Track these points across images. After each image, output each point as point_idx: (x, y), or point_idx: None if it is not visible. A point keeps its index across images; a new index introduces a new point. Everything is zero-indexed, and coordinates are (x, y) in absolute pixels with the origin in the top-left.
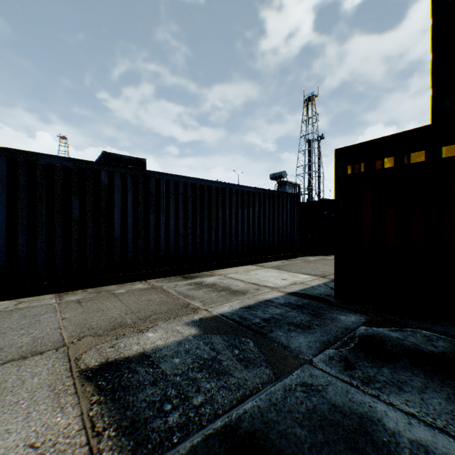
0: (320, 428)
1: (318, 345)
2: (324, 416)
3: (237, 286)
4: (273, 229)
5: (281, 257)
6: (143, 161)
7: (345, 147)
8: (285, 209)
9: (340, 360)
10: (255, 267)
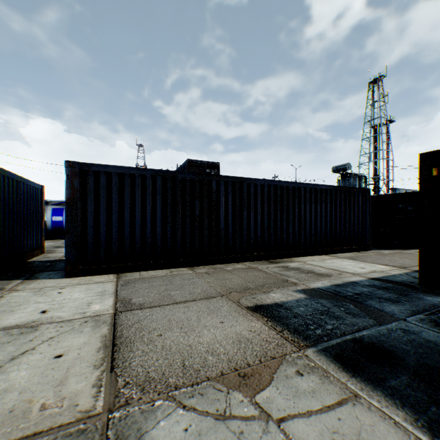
0: (418, 347)
1: (408, 312)
2: (421, 344)
3: (320, 271)
4: (344, 222)
5: (352, 249)
6: (217, 164)
7: (430, 152)
8: (356, 204)
9: (429, 321)
10: (328, 257)
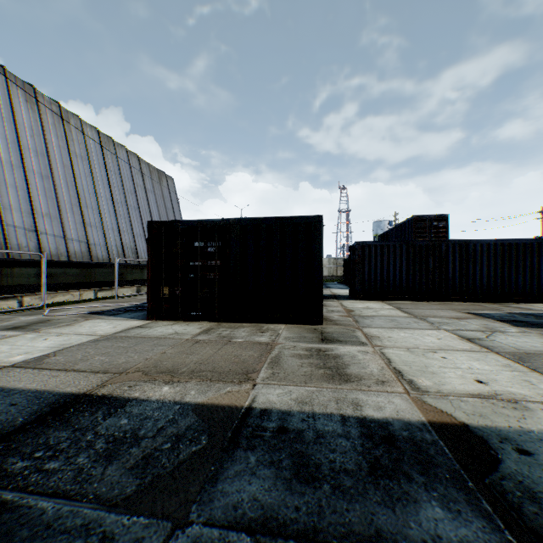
0: None
1: None
2: None
3: (536, 309)
4: None
5: None
6: (446, 216)
7: None
8: None
9: None
10: None
